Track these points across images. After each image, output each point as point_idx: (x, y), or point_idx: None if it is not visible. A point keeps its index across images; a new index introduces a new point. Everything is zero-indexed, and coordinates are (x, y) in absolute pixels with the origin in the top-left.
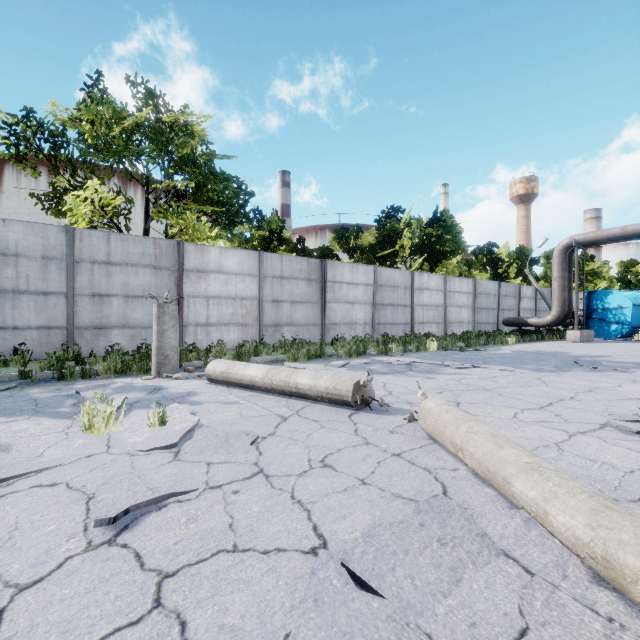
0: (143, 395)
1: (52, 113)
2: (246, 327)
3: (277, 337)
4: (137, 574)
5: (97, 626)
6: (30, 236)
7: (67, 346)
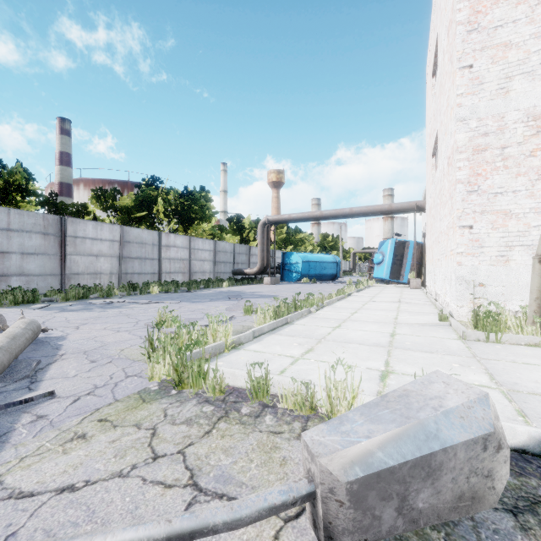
0: None
1: None
2: None
3: (2, 287)
4: None
5: None
6: None
7: None
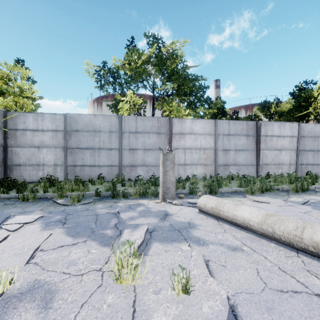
0: (157, 221)
1: (114, 64)
2: (206, 166)
3: (226, 172)
4: None
5: None
6: (104, 121)
7: (118, 175)
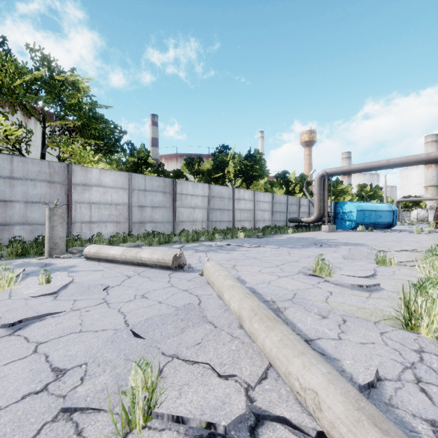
0: (37, 268)
1: None
2: (119, 224)
3: (142, 230)
4: (25, 344)
5: (2, 361)
6: None
7: None
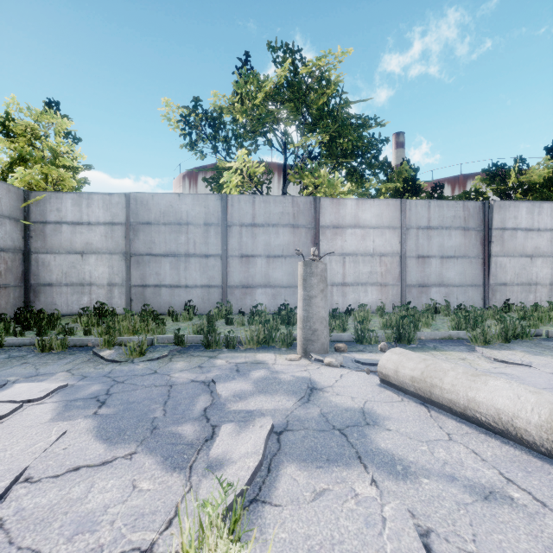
0: (292, 404)
1: (214, 104)
2: (385, 287)
3: (423, 300)
4: None
5: None
6: (196, 206)
7: (221, 304)
